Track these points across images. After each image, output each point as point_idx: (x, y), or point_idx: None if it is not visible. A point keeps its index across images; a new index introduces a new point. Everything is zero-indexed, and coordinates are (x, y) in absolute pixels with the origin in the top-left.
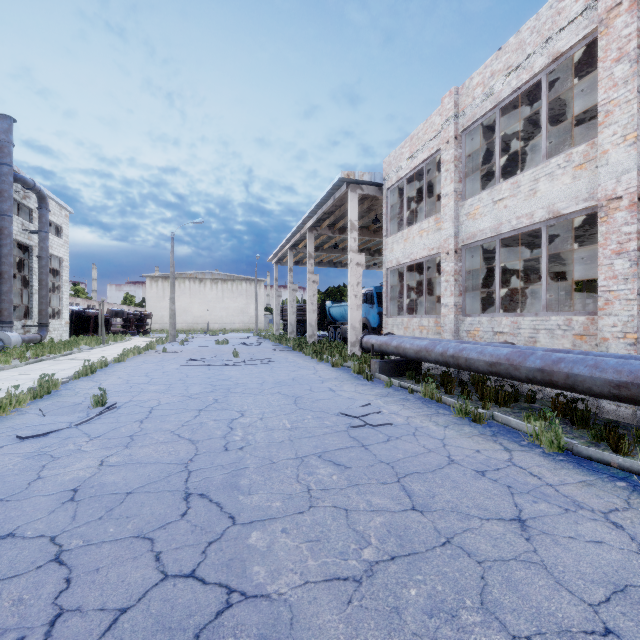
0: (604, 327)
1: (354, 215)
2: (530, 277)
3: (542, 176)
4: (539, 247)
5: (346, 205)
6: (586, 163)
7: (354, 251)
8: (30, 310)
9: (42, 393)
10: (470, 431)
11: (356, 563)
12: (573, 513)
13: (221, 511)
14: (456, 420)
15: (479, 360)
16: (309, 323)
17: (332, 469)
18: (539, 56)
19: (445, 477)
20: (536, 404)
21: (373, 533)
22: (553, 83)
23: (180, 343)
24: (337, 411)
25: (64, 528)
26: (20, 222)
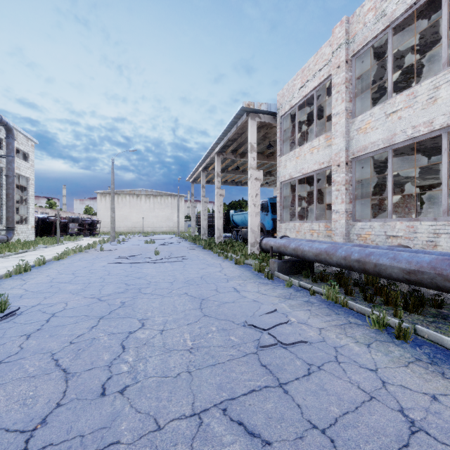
0: None
1: (253, 138)
2: (394, 190)
3: (444, 83)
4: (414, 162)
5: (246, 133)
6: None
7: (253, 168)
8: (0, 217)
9: None
10: (401, 354)
11: None
12: None
13: None
14: (375, 334)
15: (392, 266)
16: (217, 227)
17: (243, 449)
18: None
19: None
20: (443, 309)
21: None
22: None
23: (117, 242)
24: (243, 319)
25: None
26: None
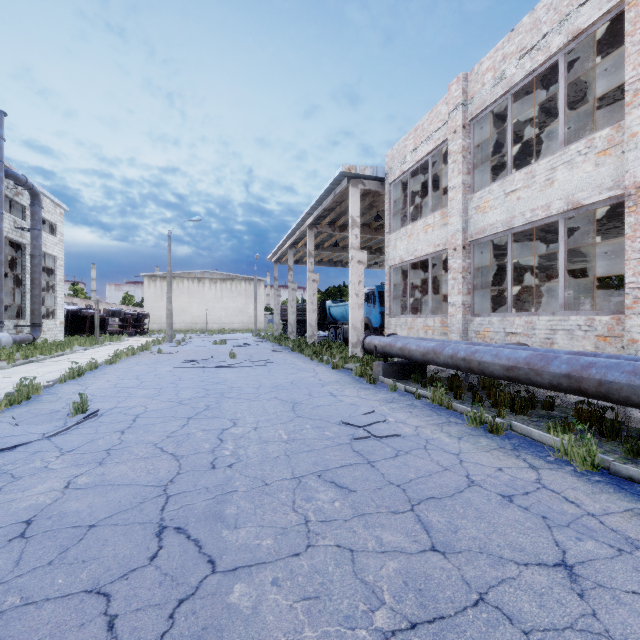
0: (633, 328)
1: (355, 211)
2: (537, 275)
3: (560, 164)
4: (550, 243)
5: (347, 201)
6: (611, 148)
7: (355, 248)
8: (23, 310)
9: (20, 399)
10: (487, 444)
11: (366, 634)
12: (629, 555)
13: (199, 552)
14: (470, 430)
15: (494, 364)
16: (309, 323)
17: (334, 493)
18: (556, 35)
19: (467, 504)
20: (555, 411)
21: (386, 586)
22: (570, 66)
23: (177, 344)
24: (339, 419)
25: (2, 578)
26: (12, 219)
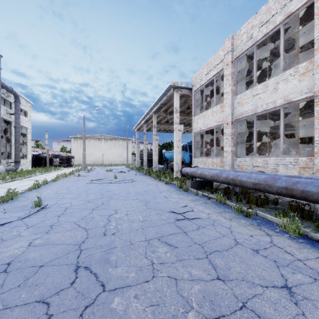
0: (318, 163)
1: (177, 104)
2: (268, 137)
3: (281, 80)
4: (275, 121)
5: (173, 100)
6: (307, 72)
7: (177, 123)
8: (10, 154)
9: (7, 199)
10: (245, 222)
11: None
12: None
13: (96, 280)
14: (236, 215)
15: (248, 181)
16: (154, 161)
17: (166, 248)
18: (279, 15)
19: (235, 254)
20: (278, 205)
21: (194, 298)
22: (285, 31)
23: (88, 171)
24: (169, 210)
25: None
26: (5, 109)
